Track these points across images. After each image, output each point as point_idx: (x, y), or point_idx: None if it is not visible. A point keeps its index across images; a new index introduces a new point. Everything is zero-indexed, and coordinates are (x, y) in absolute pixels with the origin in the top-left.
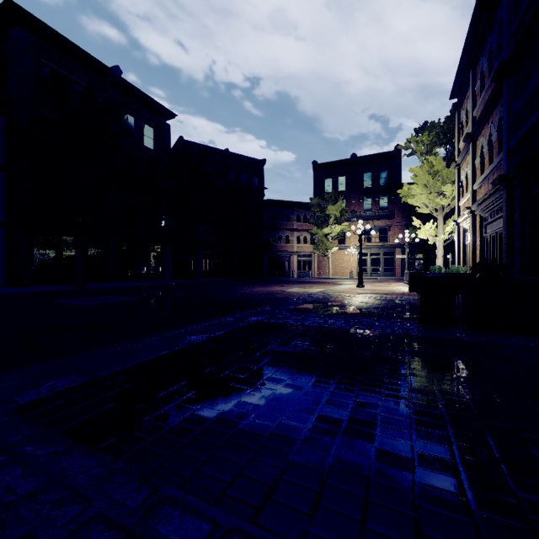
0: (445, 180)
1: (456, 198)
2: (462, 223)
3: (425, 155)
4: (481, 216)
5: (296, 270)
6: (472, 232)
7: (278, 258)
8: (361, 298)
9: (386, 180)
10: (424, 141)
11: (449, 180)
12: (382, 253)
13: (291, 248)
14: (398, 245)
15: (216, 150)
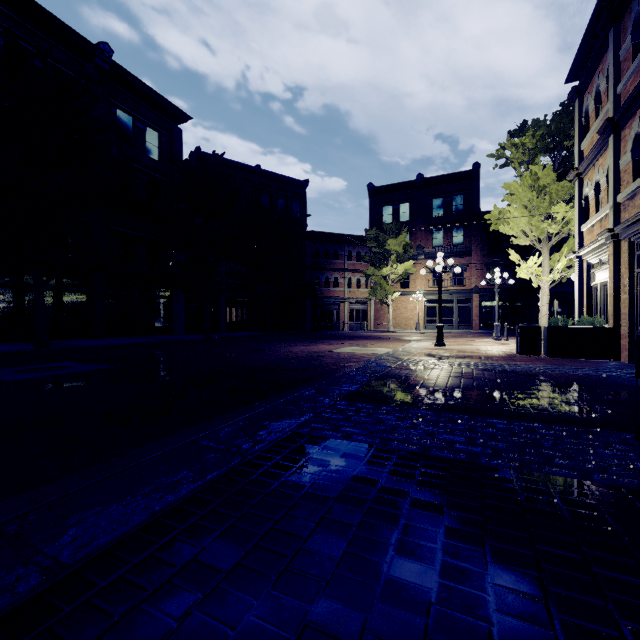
0: (555, 199)
1: (577, 220)
2: (588, 256)
3: (526, 165)
4: (631, 241)
5: (347, 322)
6: (614, 265)
7: (324, 307)
8: (456, 367)
9: (461, 208)
10: (526, 144)
11: (559, 199)
12: (456, 300)
13: (341, 293)
14: (477, 290)
15: (245, 166)
